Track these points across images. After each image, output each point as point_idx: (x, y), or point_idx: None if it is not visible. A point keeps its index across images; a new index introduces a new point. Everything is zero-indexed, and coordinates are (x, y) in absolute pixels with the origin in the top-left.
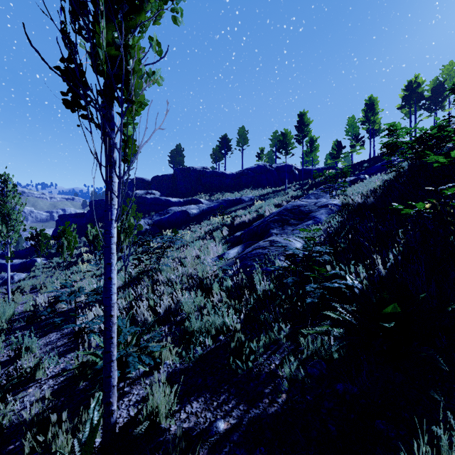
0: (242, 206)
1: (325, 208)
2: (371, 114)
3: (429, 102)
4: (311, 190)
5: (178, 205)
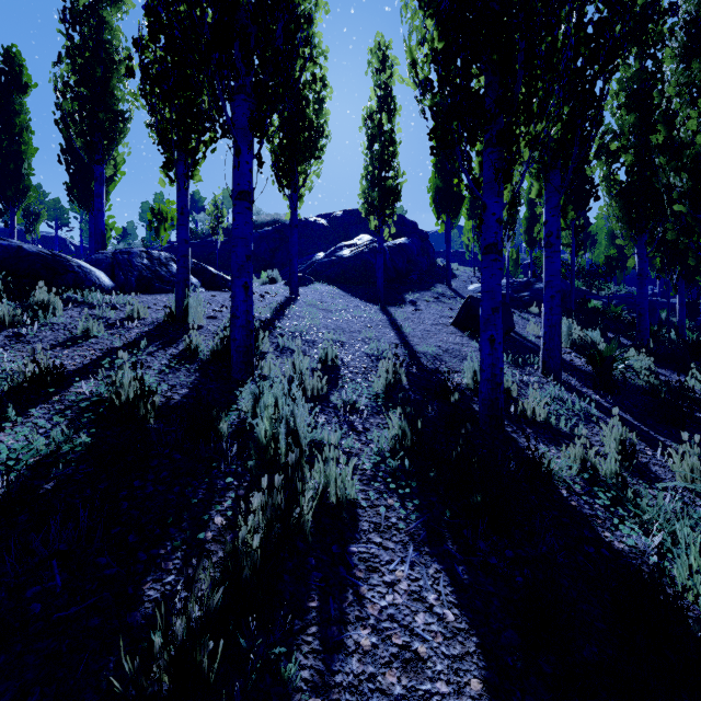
0: None
1: None
2: None
3: None
4: None
5: None
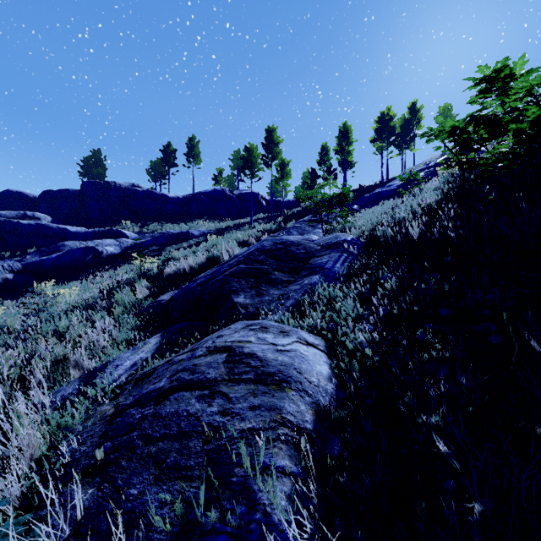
0: (191, 243)
1: (338, 249)
2: (345, 143)
3: (397, 140)
4: (290, 223)
5: (84, 239)
